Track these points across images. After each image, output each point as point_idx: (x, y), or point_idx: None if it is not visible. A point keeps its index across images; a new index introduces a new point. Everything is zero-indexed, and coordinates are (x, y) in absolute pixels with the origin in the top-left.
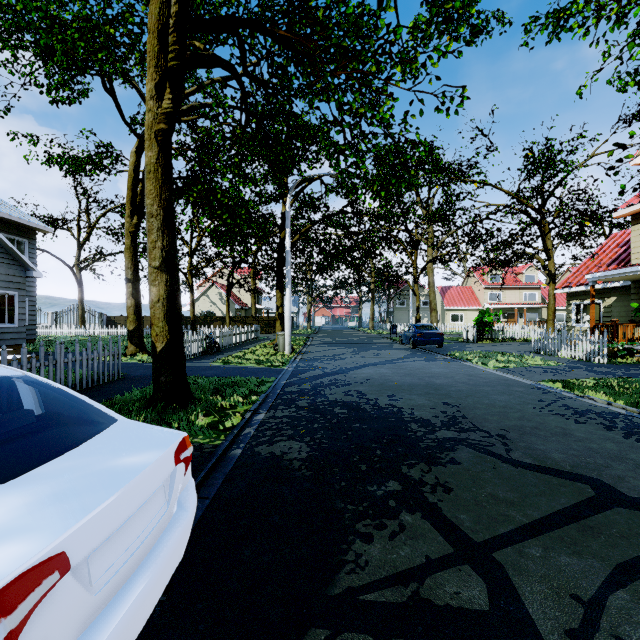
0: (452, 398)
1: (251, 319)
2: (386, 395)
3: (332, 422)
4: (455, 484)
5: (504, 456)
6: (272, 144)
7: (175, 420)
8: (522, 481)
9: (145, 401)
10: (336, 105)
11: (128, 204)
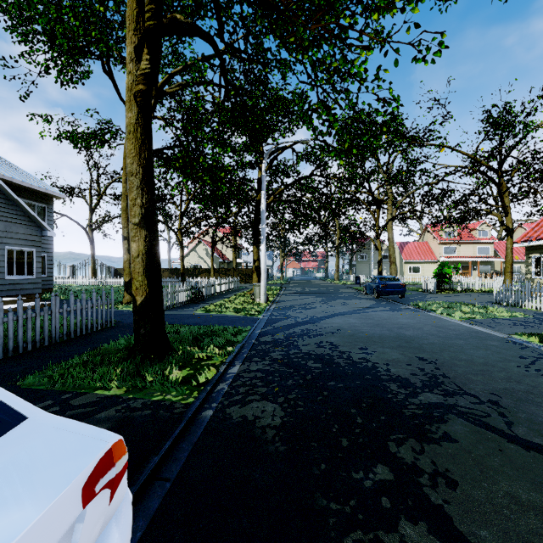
0: (426, 352)
1: (232, 271)
2: (358, 347)
3: (306, 378)
4: (459, 474)
5: (507, 432)
6: (249, 114)
7: (150, 374)
8: (542, 474)
9: (127, 351)
10: (309, 61)
11: (124, 171)
